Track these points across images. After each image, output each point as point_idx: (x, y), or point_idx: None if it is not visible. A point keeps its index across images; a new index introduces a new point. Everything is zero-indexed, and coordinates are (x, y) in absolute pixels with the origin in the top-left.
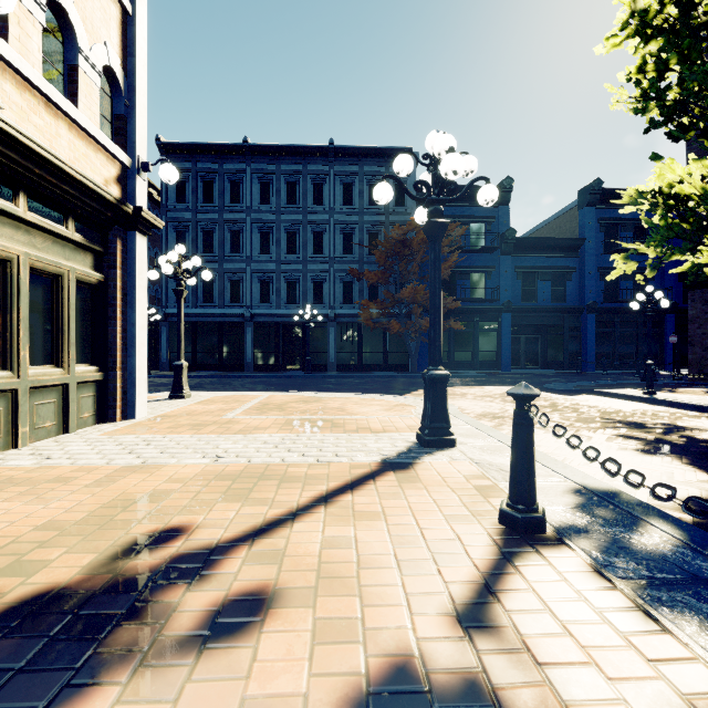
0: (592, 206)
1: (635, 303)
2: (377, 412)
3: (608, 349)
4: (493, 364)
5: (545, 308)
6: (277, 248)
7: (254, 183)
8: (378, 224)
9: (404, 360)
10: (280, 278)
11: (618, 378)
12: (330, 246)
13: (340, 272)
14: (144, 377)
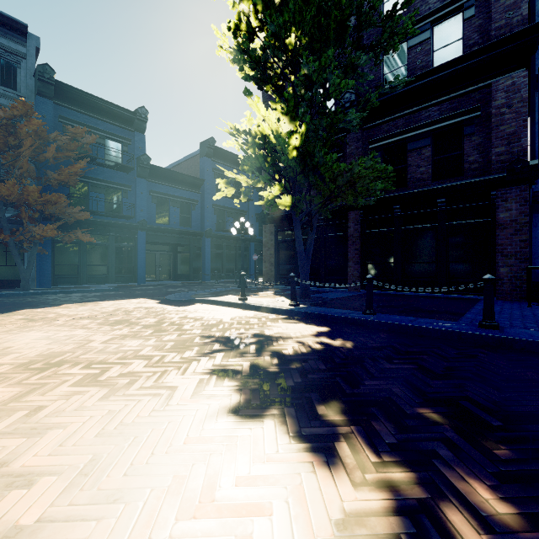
0: (209, 157)
1: (234, 229)
2: None
3: (219, 264)
4: (130, 277)
5: (176, 230)
6: None
7: None
8: None
9: (16, 274)
10: None
11: (225, 286)
12: None
13: None
14: None
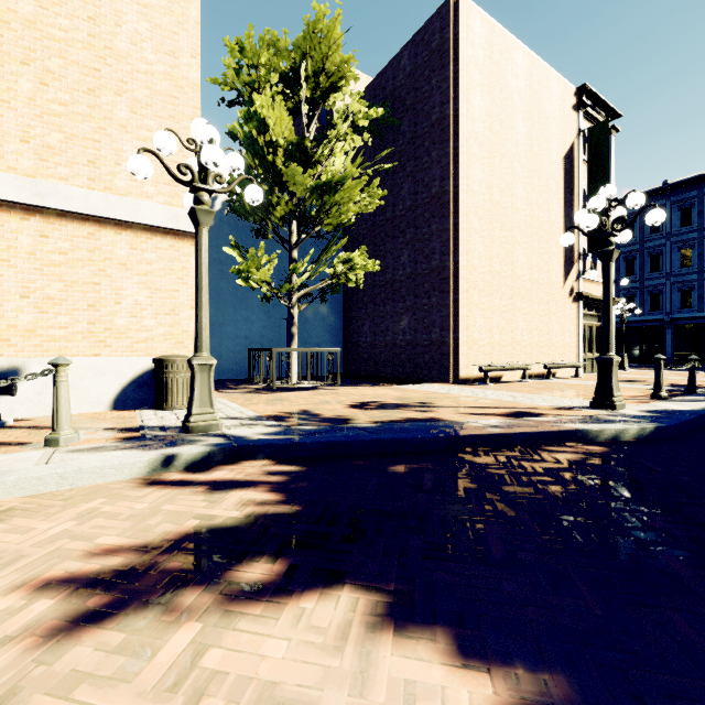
0: None
1: None
2: None
3: None
4: None
5: None
6: (698, 261)
7: (674, 212)
8: None
9: None
10: (702, 286)
11: None
12: None
13: None
14: None
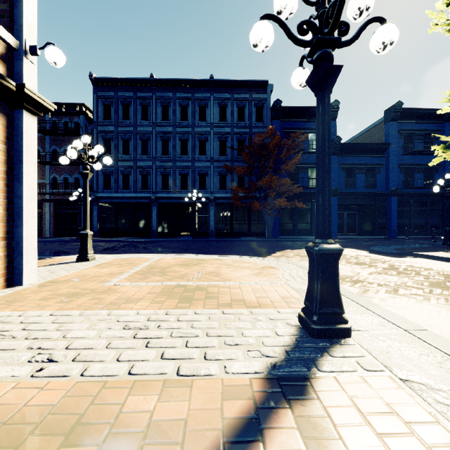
0: (394, 121)
1: (437, 187)
2: (248, 276)
3: (406, 221)
4: None
5: (362, 192)
6: (173, 151)
7: (158, 106)
8: (244, 134)
9: (262, 229)
10: (176, 172)
11: (418, 242)
12: (210, 149)
13: (217, 168)
14: (33, 246)
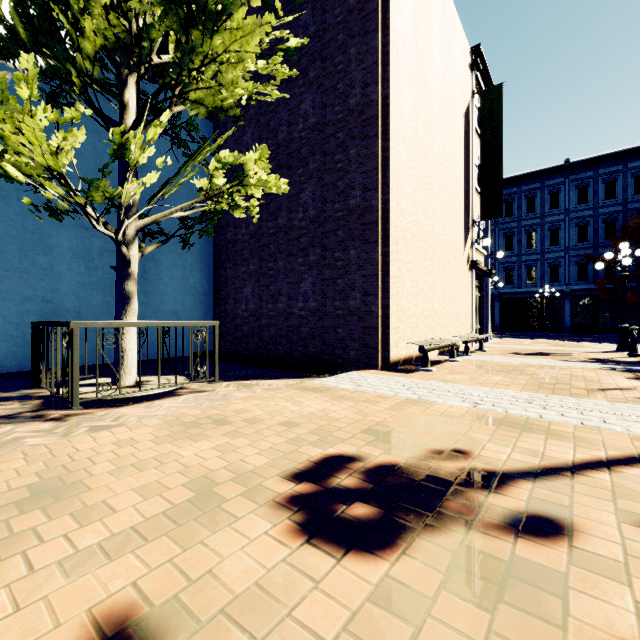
0: None
1: None
2: (601, 346)
3: None
4: None
5: None
6: (518, 246)
7: None
8: (615, 213)
9: None
10: (521, 266)
11: None
12: (565, 238)
13: (574, 257)
14: (489, 328)
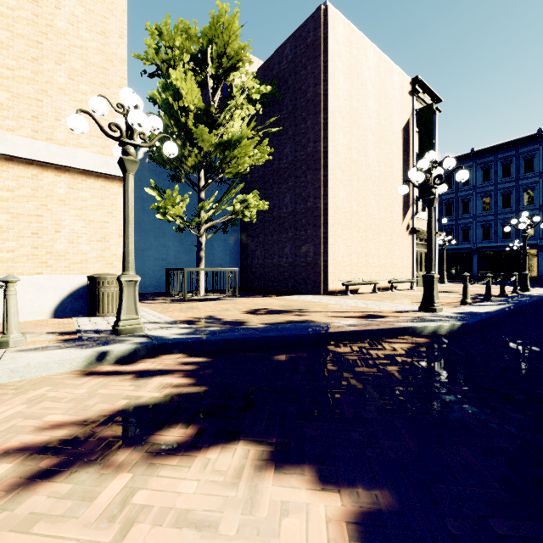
0: None
1: None
2: None
3: None
4: None
5: None
6: (494, 206)
7: (478, 171)
8: None
9: None
10: (497, 224)
11: None
12: (538, 198)
13: None
14: None
